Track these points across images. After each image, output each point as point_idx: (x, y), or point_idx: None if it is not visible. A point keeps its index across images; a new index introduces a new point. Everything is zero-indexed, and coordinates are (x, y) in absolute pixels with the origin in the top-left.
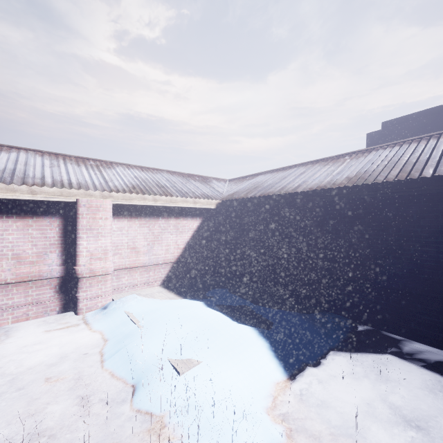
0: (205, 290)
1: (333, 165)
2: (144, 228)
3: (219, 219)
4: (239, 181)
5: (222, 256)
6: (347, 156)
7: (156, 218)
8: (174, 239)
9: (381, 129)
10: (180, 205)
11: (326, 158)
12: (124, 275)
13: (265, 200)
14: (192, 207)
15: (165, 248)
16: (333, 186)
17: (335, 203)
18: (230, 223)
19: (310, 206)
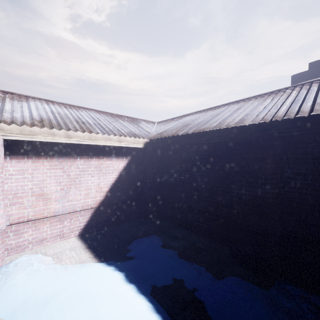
0: (130, 243)
1: (276, 98)
2: (56, 170)
3: (147, 159)
4: (167, 122)
5: (150, 198)
6: (288, 89)
7: (73, 158)
8: (96, 182)
9: (309, 69)
10: (101, 144)
11: (260, 95)
12: (26, 229)
13: (199, 137)
14: (118, 146)
15: (85, 192)
16: (303, 114)
17: (297, 139)
18: (159, 164)
19: (264, 143)
